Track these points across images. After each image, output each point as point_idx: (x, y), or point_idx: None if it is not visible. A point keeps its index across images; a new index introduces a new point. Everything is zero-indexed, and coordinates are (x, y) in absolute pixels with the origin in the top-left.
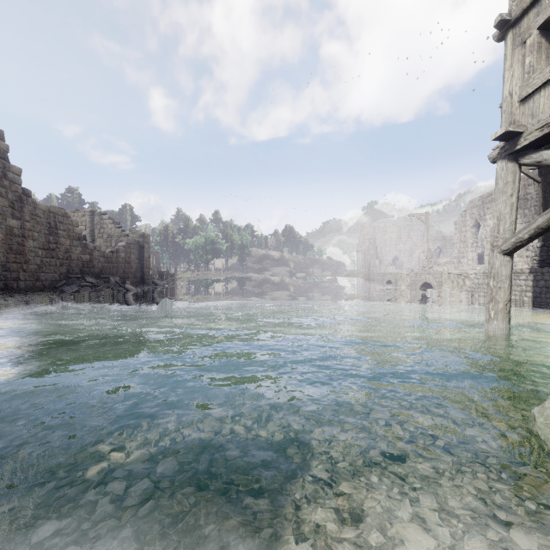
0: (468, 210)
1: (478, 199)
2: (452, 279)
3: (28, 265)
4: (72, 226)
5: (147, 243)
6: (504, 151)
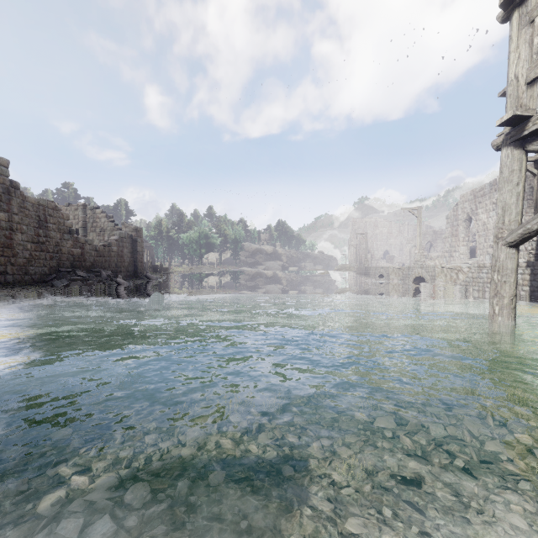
0: (460, 204)
1: (470, 194)
2: (445, 273)
3: (16, 259)
4: (63, 219)
5: (140, 237)
6: (510, 138)
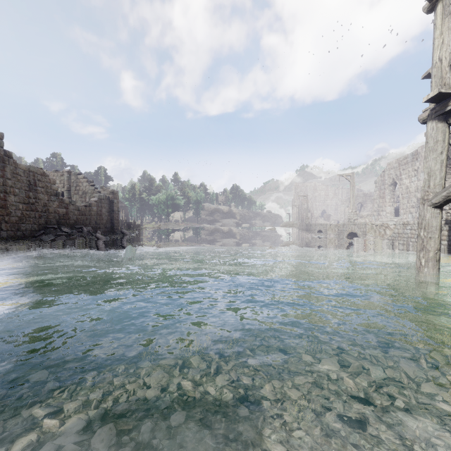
0: (387, 171)
1: (395, 162)
2: (375, 229)
3: (10, 217)
4: (50, 184)
5: (116, 199)
6: (435, 112)
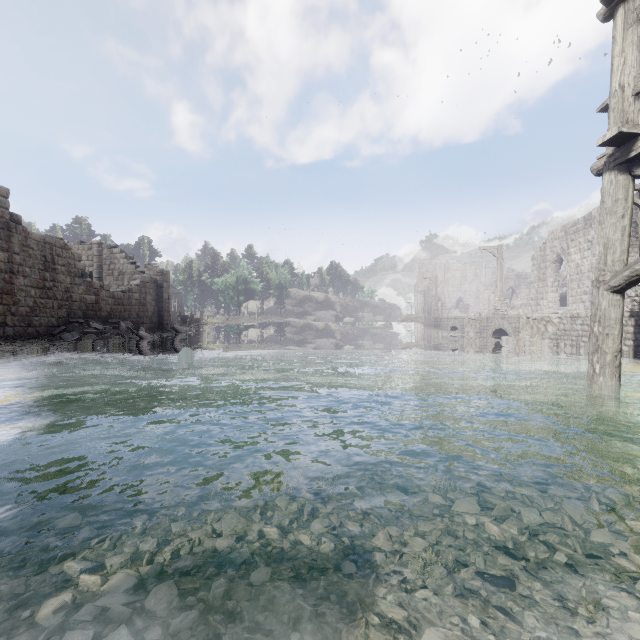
0: (548, 242)
1: (560, 230)
2: (531, 325)
3: (18, 308)
4: (74, 260)
5: (166, 282)
6: (614, 160)
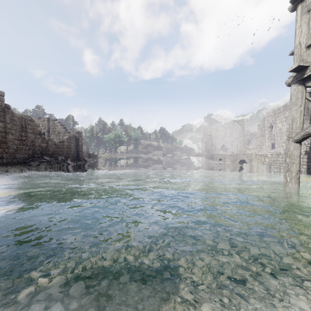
0: (266, 118)
1: (271, 112)
2: (257, 158)
3: (9, 150)
4: (36, 126)
5: (80, 137)
6: (296, 79)
